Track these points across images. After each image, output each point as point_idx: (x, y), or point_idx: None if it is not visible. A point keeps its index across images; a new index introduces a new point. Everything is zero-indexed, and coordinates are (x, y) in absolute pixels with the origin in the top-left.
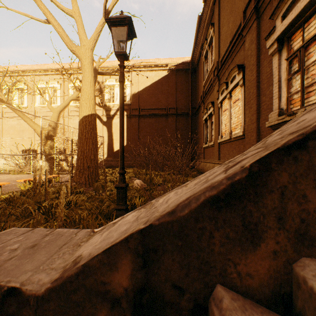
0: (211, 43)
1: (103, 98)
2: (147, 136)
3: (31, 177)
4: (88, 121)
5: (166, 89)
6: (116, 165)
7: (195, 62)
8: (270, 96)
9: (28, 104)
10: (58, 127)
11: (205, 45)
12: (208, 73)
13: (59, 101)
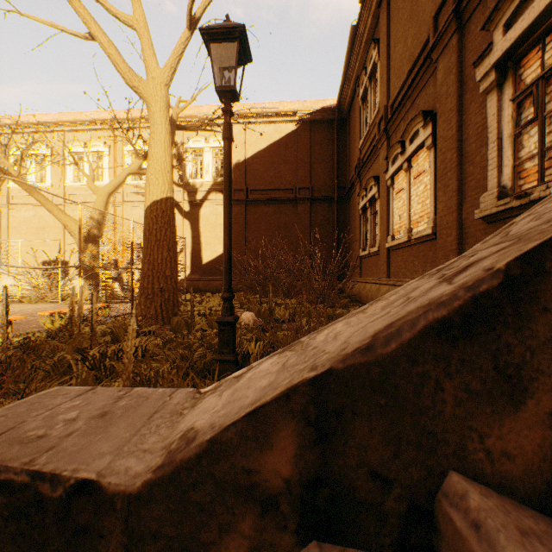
0: (373, 74)
1: (183, 170)
2: (260, 237)
3: (60, 308)
4: (160, 210)
5: (293, 154)
6: (206, 287)
7: (345, 109)
8: (482, 165)
9: (54, 182)
10: (108, 220)
11: (363, 78)
12: (368, 127)
13: (106, 177)
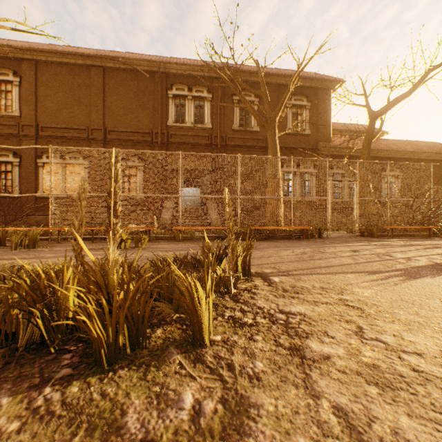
0: (1, 81)
1: None
2: None
3: None
4: None
5: None
6: None
7: None
8: None
9: None
10: None
11: None
12: None
13: None
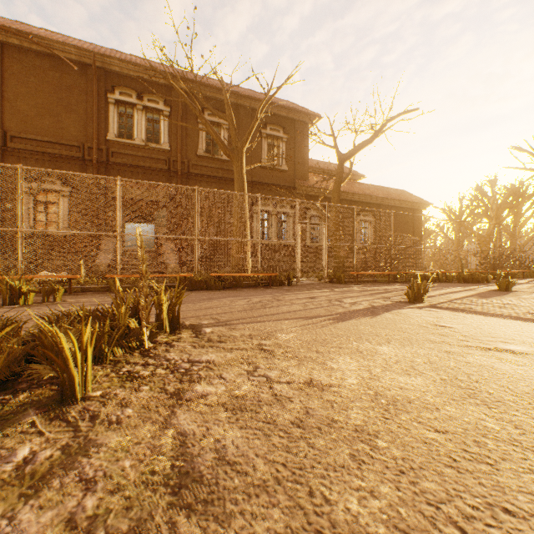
0: None
1: None
2: None
3: None
4: None
5: None
6: None
7: None
8: (19, 214)
9: None
10: None
11: None
12: None
13: None
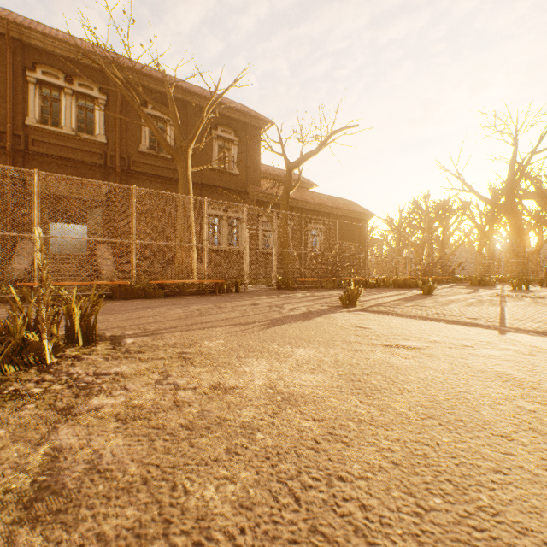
0: None
1: None
2: None
3: None
4: None
5: None
6: None
7: None
8: None
9: None
10: None
11: None
12: None
13: None
